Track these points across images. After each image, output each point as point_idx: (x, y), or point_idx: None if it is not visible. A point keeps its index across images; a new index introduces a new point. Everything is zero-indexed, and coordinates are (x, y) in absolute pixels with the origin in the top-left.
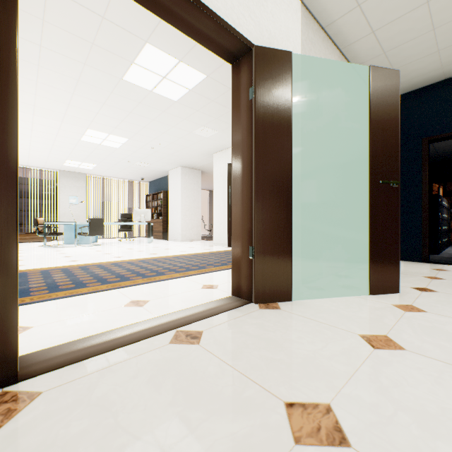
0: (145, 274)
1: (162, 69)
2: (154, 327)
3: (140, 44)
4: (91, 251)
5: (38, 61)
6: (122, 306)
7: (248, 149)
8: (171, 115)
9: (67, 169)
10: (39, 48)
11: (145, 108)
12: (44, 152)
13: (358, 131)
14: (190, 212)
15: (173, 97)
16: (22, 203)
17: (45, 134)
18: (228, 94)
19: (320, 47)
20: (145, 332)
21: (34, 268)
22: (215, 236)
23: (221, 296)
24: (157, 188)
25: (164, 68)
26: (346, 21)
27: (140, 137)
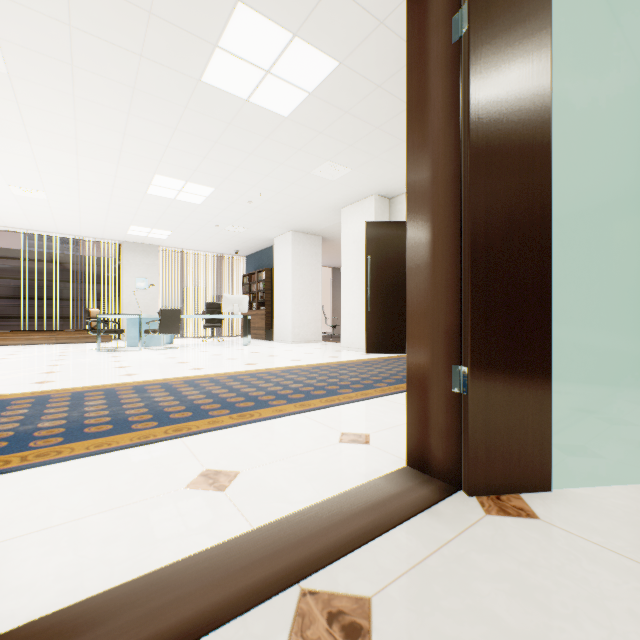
0: (235, 404)
1: (264, 55)
2: (244, 572)
3: (227, 6)
4: (160, 358)
5: (70, 56)
6: (183, 488)
7: (449, 152)
8: (278, 143)
9: (133, 240)
10: (68, 30)
11: (238, 133)
12: (100, 215)
13: (623, 143)
14: (305, 300)
15: (282, 109)
16: (85, 290)
17: (97, 186)
18: (373, 98)
19: None
20: (222, 593)
21: (67, 386)
22: (345, 337)
23: (384, 468)
24: (257, 264)
25: (268, 52)
26: None
27: (231, 184)
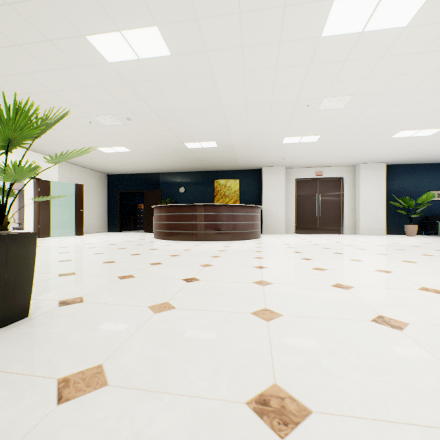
0: None
1: None
2: None
3: None
4: None
5: None
6: None
7: (39, 202)
8: None
9: None
10: None
11: None
12: None
13: (91, 188)
14: None
15: None
16: None
17: None
18: None
19: (69, 168)
20: None
21: None
22: (27, 226)
23: None
24: None
25: None
26: (76, 163)
27: None
